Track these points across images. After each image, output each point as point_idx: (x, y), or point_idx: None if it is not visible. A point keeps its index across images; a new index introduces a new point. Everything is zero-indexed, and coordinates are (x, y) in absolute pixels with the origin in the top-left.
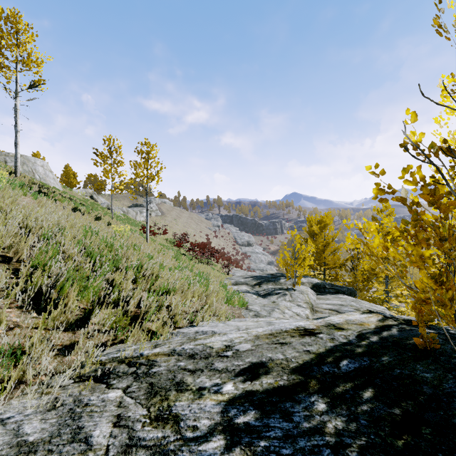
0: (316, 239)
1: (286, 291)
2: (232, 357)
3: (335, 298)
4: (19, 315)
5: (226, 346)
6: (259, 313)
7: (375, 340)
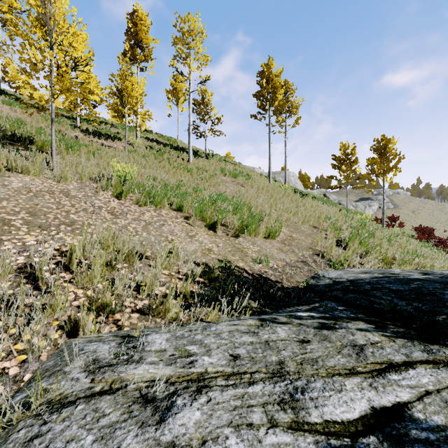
0: None
1: None
2: None
3: None
4: (335, 247)
5: None
6: None
7: None
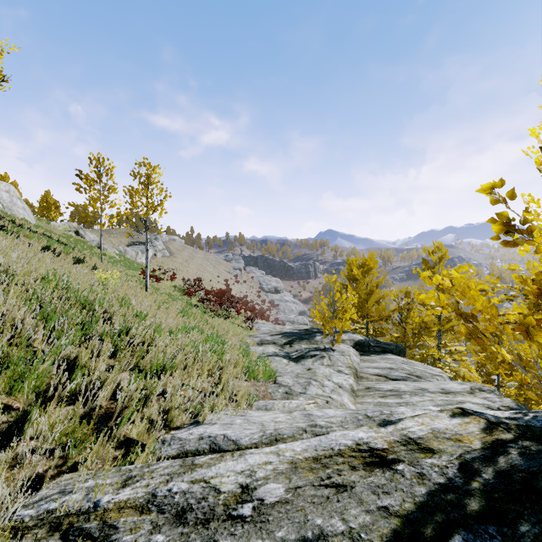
0: (357, 285)
1: (323, 352)
2: (252, 522)
3: (383, 360)
4: None
5: (242, 488)
6: (292, 390)
7: (492, 477)
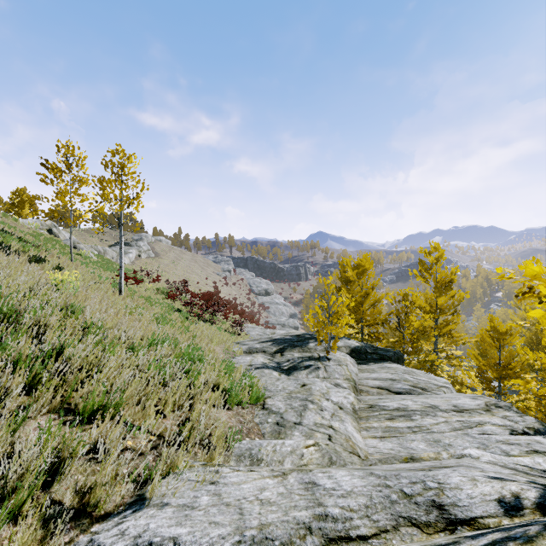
0: (350, 287)
1: (318, 361)
2: None
3: (383, 369)
4: None
5: None
6: (284, 419)
7: None
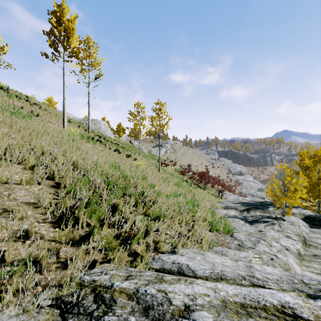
0: (309, 171)
1: (274, 220)
2: None
3: None
4: (47, 228)
5: (185, 307)
6: (243, 244)
7: None
